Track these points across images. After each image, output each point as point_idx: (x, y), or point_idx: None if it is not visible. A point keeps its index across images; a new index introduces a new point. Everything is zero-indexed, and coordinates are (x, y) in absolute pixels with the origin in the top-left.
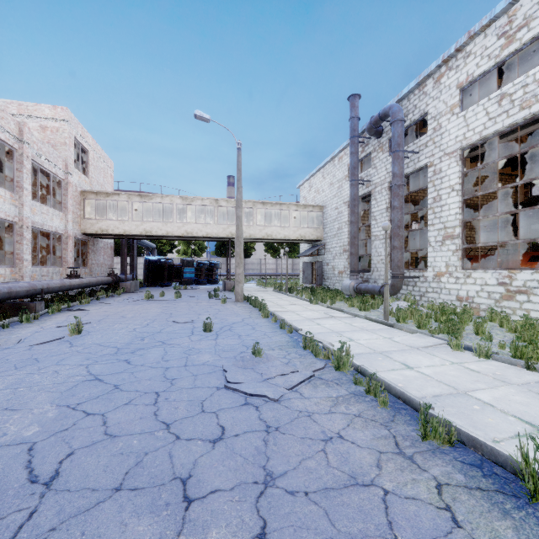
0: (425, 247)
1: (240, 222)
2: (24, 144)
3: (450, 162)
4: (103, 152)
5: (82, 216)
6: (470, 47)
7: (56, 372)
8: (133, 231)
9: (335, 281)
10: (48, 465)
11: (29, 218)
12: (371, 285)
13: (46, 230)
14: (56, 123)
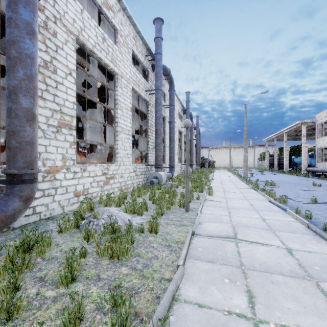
0: None
1: None
2: None
3: (68, 38)
4: None
5: None
6: None
7: None
8: None
9: None
10: None
11: None
12: None
13: None
14: None
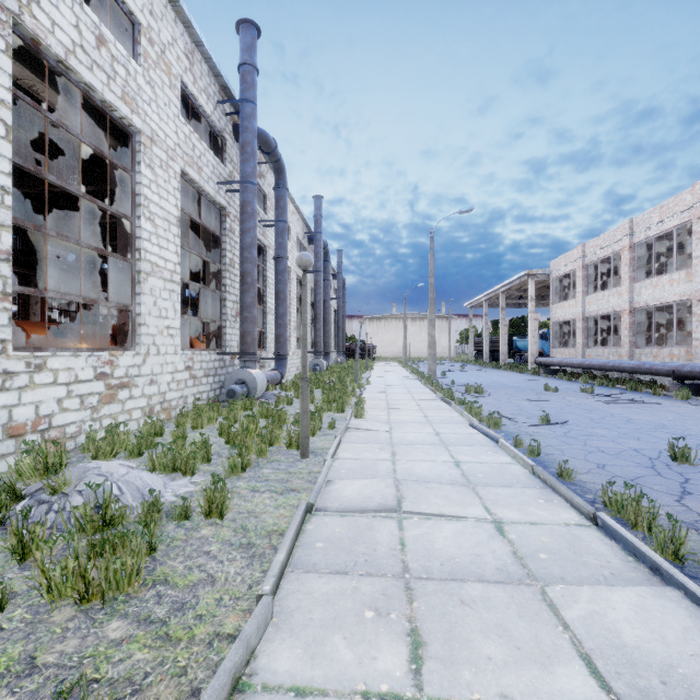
0: None
1: None
2: None
3: None
4: None
5: None
6: None
7: None
8: None
9: None
10: (593, 411)
11: None
12: None
13: None
14: None
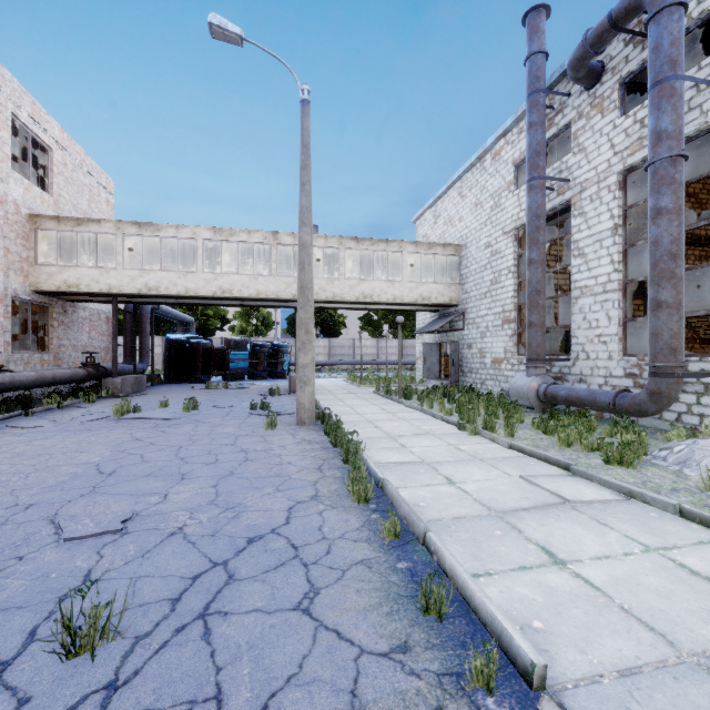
0: None
1: (307, 256)
2: None
3: None
4: (88, 158)
5: (31, 259)
6: None
7: None
8: (125, 287)
9: (486, 377)
10: None
11: None
12: (585, 390)
13: None
14: None
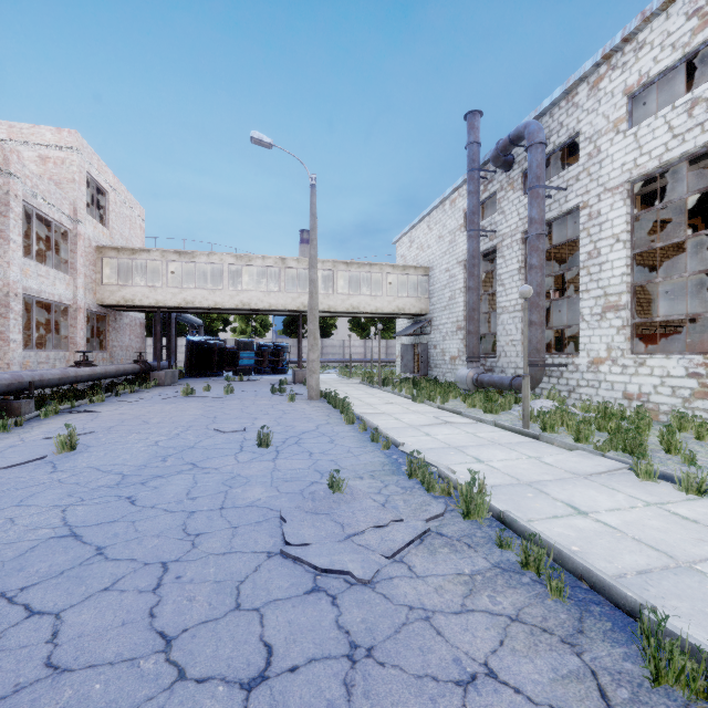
0: (569, 323)
1: (314, 288)
2: (11, 178)
3: (613, 200)
4: (129, 194)
5: (98, 280)
6: (644, 35)
7: (10, 521)
8: (169, 301)
9: (446, 370)
10: None
11: (18, 282)
12: (498, 377)
13: (46, 299)
14: (62, 152)
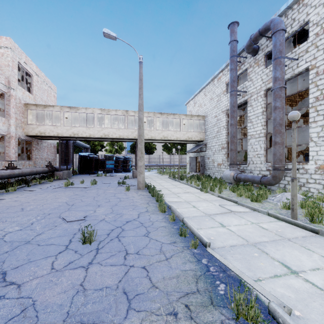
0: None
1: (141, 123)
2: None
3: None
4: (46, 78)
5: (25, 122)
6: None
7: None
8: (64, 133)
9: (215, 171)
10: None
11: None
12: (251, 176)
13: None
14: (1, 49)
